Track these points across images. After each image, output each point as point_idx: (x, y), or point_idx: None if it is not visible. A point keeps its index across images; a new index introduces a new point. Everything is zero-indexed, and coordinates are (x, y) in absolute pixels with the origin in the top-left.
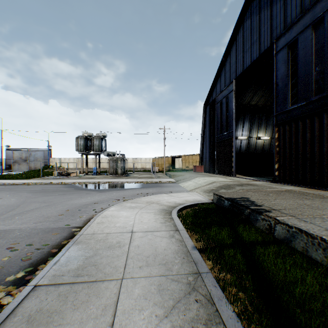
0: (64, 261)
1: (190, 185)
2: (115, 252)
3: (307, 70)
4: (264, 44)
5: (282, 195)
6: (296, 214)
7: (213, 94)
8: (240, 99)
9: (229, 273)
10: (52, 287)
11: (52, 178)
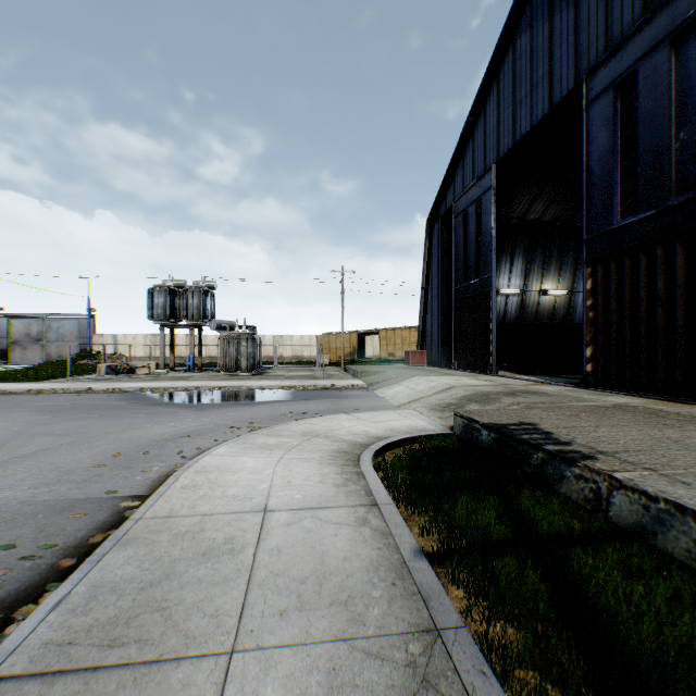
0: (84, 596)
1: (400, 393)
2: (218, 568)
3: (658, 139)
4: (561, 85)
5: (610, 417)
6: (657, 466)
7: (448, 196)
8: (504, 209)
9: (511, 624)
10: (34, 685)
11: (94, 378)
